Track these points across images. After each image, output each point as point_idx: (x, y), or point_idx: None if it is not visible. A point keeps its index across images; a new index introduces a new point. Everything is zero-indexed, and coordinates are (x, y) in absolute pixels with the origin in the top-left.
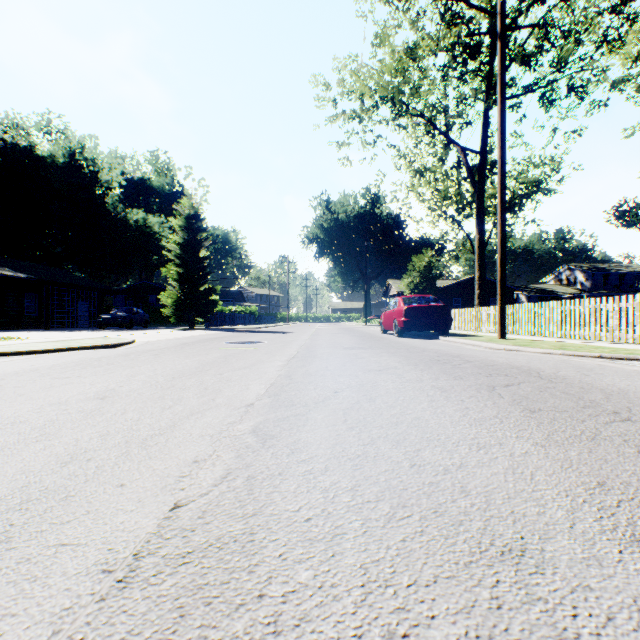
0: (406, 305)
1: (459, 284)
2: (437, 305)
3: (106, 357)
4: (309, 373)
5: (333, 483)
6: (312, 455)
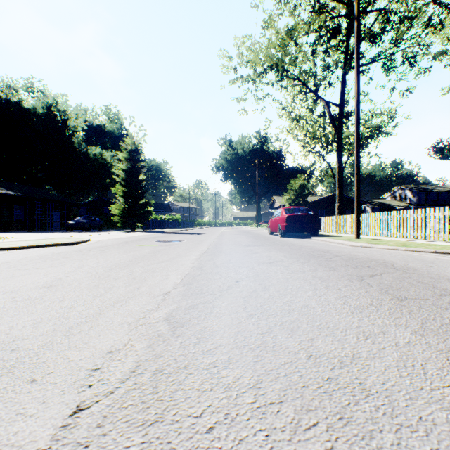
0: (287, 214)
1: (323, 199)
2: (309, 214)
3: (64, 252)
4: (216, 265)
5: (236, 379)
6: (216, 345)
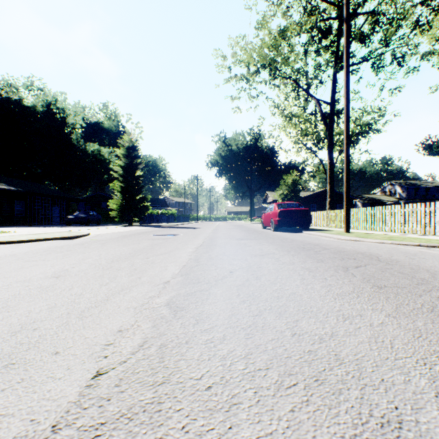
0: (279, 209)
1: (315, 194)
2: (301, 209)
3: (67, 245)
4: (211, 257)
5: (230, 351)
6: (213, 325)
